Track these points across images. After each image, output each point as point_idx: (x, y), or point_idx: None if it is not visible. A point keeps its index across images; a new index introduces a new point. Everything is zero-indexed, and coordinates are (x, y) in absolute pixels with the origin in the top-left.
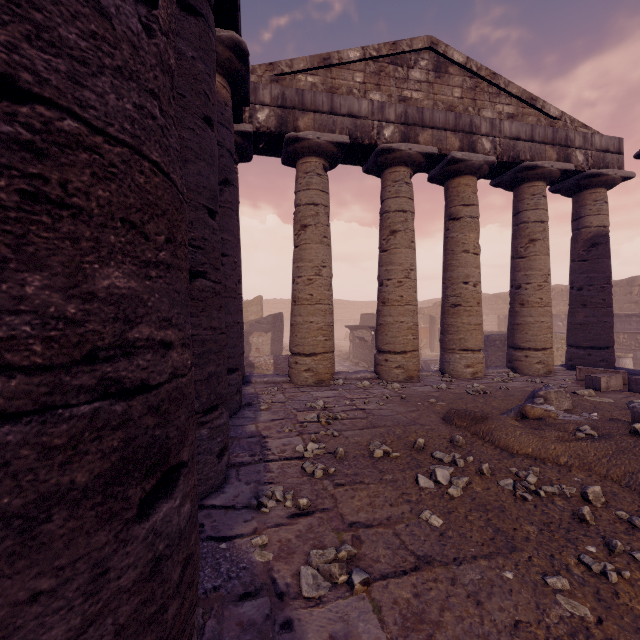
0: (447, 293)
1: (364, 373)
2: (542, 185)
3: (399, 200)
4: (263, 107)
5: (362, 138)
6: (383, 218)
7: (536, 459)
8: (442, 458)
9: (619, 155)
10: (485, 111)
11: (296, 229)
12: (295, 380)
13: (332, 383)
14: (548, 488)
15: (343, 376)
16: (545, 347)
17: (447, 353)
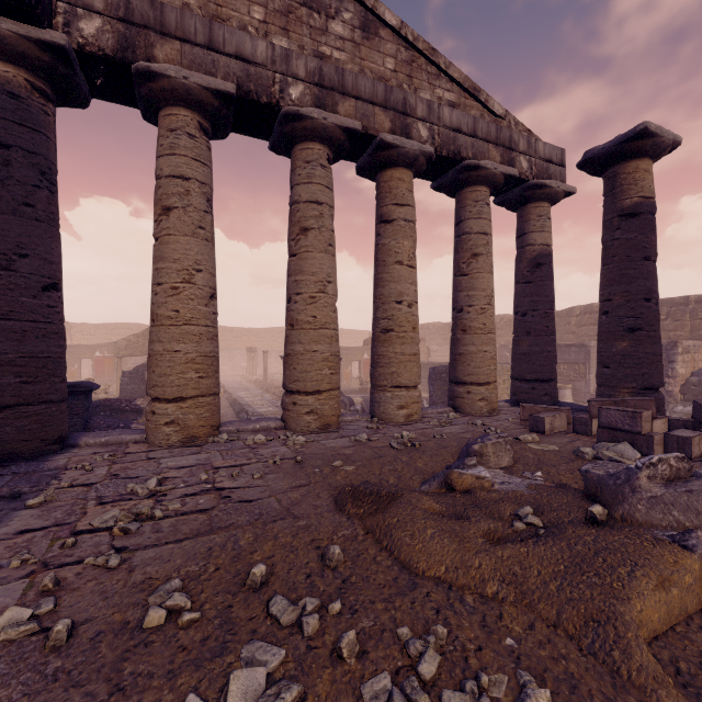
0: (378, 315)
1: (267, 421)
2: (485, 191)
3: (312, 187)
4: (91, 14)
5: (258, 93)
6: (292, 210)
7: (451, 588)
8: (279, 617)
9: (562, 168)
10: (423, 93)
11: (155, 213)
12: (151, 439)
13: (211, 440)
14: (454, 698)
15: (234, 427)
16: (488, 381)
17: (377, 391)
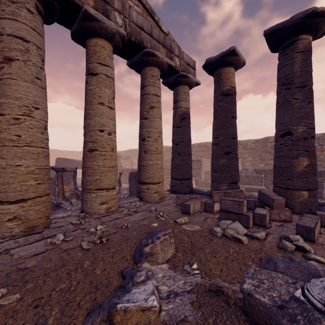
0: (86, 139)
1: None
2: (157, 71)
3: (16, 23)
4: None
5: None
6: None
7: None
8: None
9: (194, 70)
10: None
11: None
12: None
13: None
14: None
15: None
16: (159, 181)
17: (85, 193)
